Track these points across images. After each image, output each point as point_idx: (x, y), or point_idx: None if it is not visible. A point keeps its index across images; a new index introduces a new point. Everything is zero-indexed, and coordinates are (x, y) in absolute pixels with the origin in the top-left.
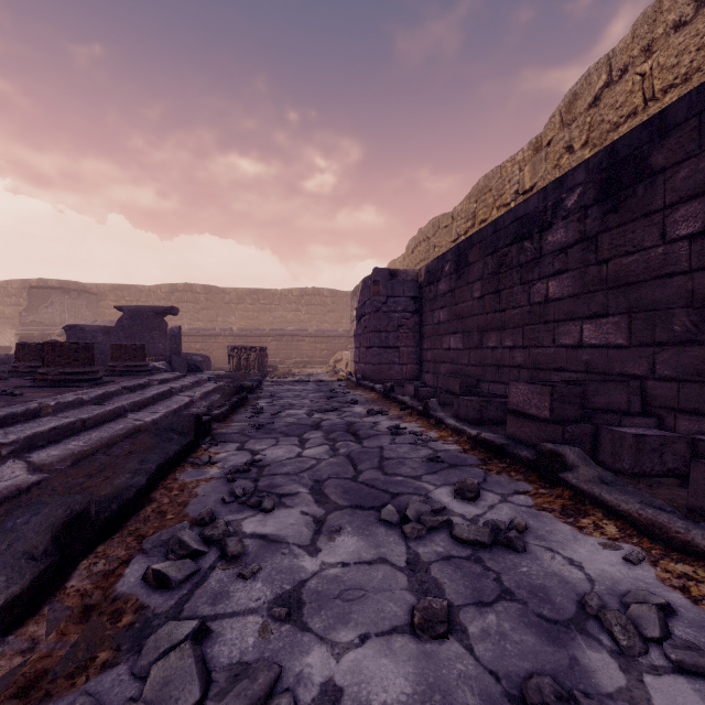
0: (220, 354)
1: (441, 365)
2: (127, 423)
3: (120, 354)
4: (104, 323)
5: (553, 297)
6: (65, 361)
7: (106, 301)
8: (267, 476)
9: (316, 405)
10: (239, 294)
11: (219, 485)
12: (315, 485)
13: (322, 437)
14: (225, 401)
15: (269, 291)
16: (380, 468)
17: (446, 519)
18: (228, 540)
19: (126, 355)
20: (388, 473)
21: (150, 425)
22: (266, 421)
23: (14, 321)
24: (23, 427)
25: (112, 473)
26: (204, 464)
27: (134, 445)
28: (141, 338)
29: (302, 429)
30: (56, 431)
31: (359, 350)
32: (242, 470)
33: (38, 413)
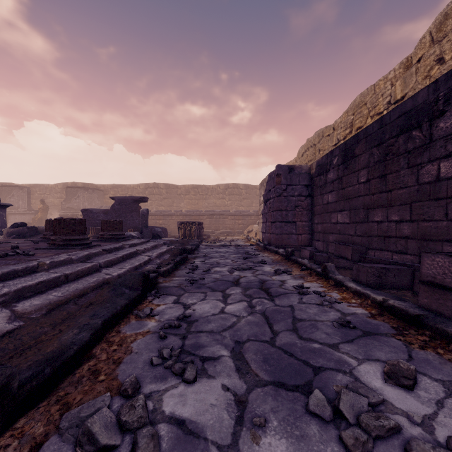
0: (174, 226)
1: (329, 235)
2: (99, 277)
3: (106, 226)
4: (106, 208)
5: (445, 177)
6: (67, 232)
7: (108, 194)
8: (193, 333)
9: (236, 264)
10: (186, 189)
11: (152, 341)
12: (236, 346)
13: (240, 293)
14: (171, 260)
15: (205, 186)
16: (294, 330)
17: (394, 425)
18: (139, 435)
19: (110, 227)
20: (303, 336)
21: (116, 278)
22: (198, 276)
23: (59, 207)
24: (19, 281)
25: (66, 326)
26: (145, 316)
27: (95, 297)
28: (125, 217)
29: (225, 284)
30: (43, 284)
31: (266, 224)
32: (174, 326)
33: (35, 269)
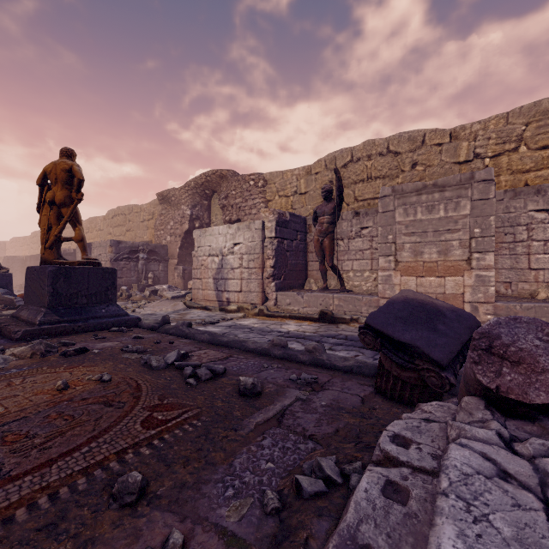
0: None
1: None
2: None
3: None
4: None
5: None
6: None
7: None
8: None
9: None
10: None
11: None
12: None
13: None
14: None
15: None
16: None
17: None
18: None
19: None
20: None
21: None
22: None
23: None
24: None
25: None
26: None
27: None
28: None
29: None
30: None
31: None
32: None
33: None
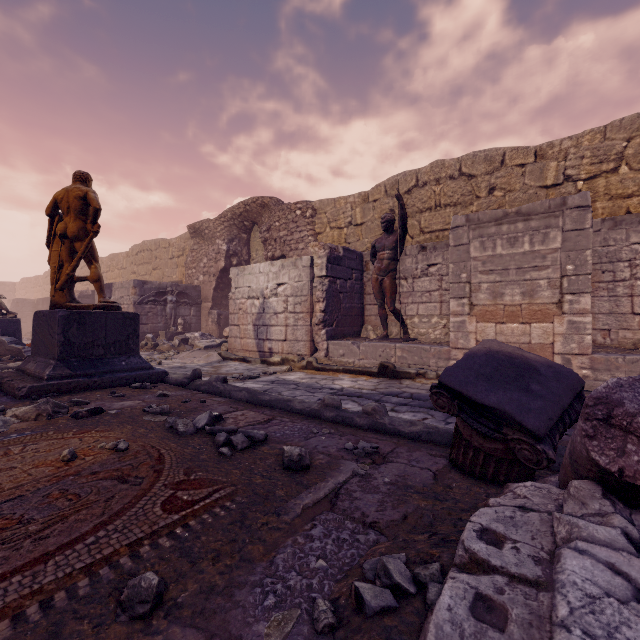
0: None
1: None
2: None
3: None
4: None
5: None
6: None
7: None
8: None
9: None
10: None
11: None
12: None
13: None
14: None
15: None
16: None
17: None
18: None
19: None
20: None
21: None
22: None
23: None
24: None
25: None
26: None
27: None
28: None
29: None
30: None
31: None
32: None
33: None
